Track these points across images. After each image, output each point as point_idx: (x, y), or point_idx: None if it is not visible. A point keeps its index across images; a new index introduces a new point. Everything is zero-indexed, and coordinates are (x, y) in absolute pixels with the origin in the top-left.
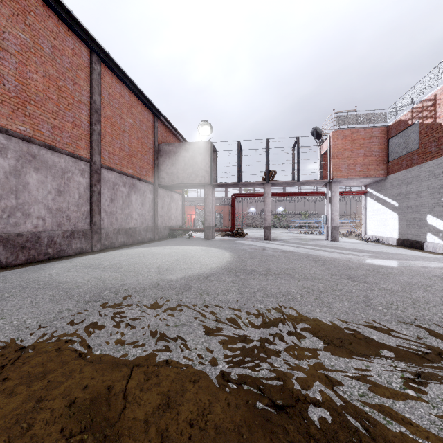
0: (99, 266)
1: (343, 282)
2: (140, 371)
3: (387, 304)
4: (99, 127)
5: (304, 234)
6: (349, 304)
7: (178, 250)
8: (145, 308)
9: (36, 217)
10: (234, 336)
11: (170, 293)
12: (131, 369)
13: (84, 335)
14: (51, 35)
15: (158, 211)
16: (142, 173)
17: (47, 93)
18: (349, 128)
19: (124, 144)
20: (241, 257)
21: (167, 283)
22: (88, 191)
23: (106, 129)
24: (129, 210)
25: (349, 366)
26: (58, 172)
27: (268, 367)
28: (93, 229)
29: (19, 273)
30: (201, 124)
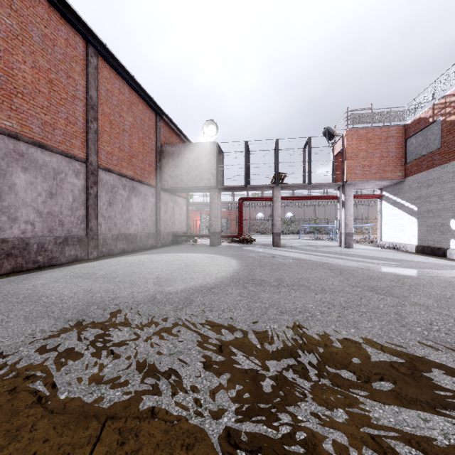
0: (92, 275)
1: (367, 295)
2: (114, 428)
3: (425, 324)
4: (96, 124)
5: (315, 241)
6: (380, 323)
7: (181, 257)
8: (135, 329)
9: (24, 221)
10: (243, 369)
11: (167, 308)
12: (102, 425)
13: (53, 368)
14: (41, 23)
15: (161, 216)
16: (144, 175)
17: (37, 86)
18: (364, 127)
19: (124, 144)
20: (249, 266)
21: (165, 296)
22: (83, 194)
23: (104, 128)
24: (129, 215)
25: (401, 420)
26: (49, 172)
27: (289, 422)
28: (89, 235)
29: (1, 283)
30: (207, 123)
